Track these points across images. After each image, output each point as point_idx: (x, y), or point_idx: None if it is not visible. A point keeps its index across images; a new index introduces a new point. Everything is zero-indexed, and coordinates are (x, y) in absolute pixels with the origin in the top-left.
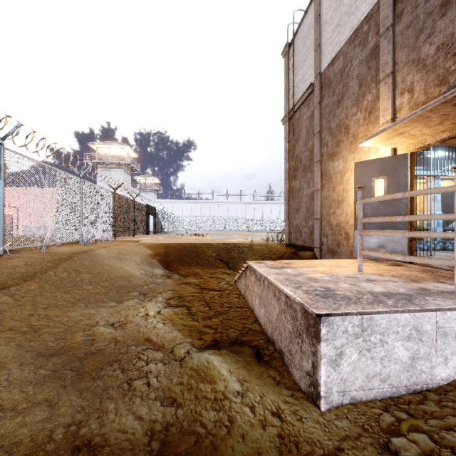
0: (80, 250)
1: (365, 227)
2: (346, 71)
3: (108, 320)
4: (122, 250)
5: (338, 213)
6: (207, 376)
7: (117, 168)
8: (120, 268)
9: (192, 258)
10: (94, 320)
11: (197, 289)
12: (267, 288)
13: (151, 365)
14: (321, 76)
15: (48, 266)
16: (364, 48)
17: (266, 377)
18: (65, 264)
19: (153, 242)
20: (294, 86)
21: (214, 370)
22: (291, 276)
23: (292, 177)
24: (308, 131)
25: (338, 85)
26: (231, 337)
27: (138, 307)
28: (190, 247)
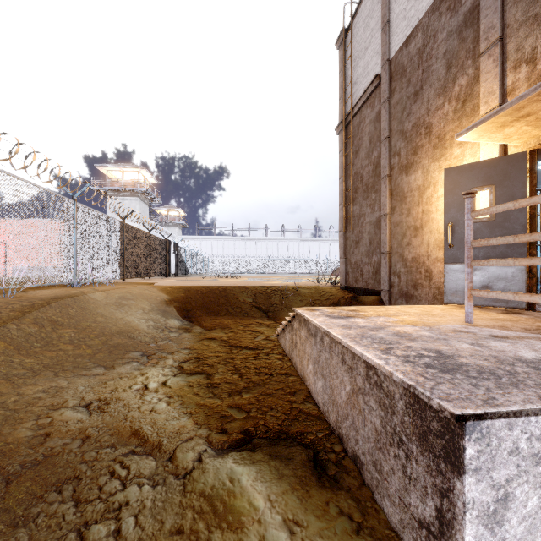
0: (66, 294)
1: (461, 260)
2: (427, 50)
3: (84, 397)
4: (126, 294)
5: (415, 243)
6: (229, 513)
7: (132, 196)
8: (120, 318)
9: (221, 305)
10: (60, 399)
11: (224, 347)
12: (328, 350)
13: (130, 488)
14: (391, 64)
15: (10, 315)
16: (455, 14)
17: (335, 515)
18: (38, 313)
19: (171, 285)
20: (353, 83)
21: (241, 498)
22: (366, 331)
23: (350, 200)
24: (371, 139)
25: (415, 72)
26: (271, 427)
27: (135, 375)
28: (218, 291)
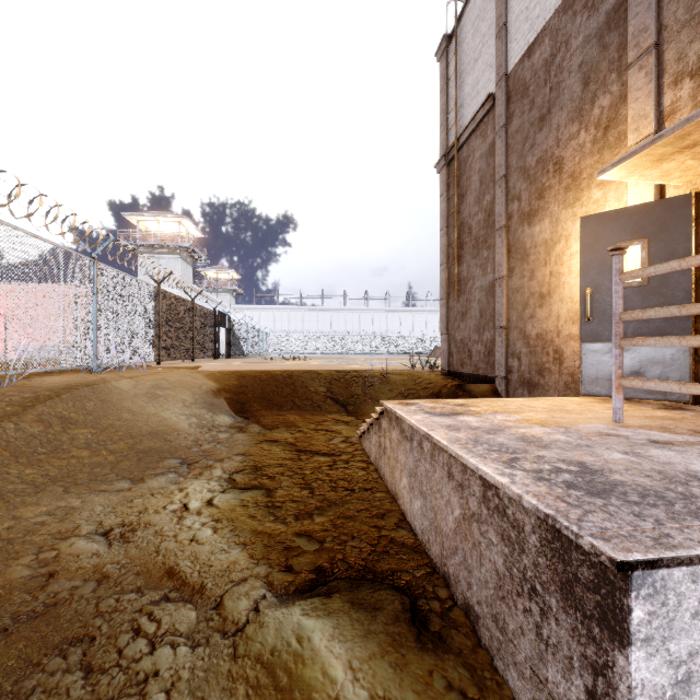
0: (82, 382)
1: (604, 337)
2: (557, 62)
3: (102, 521)
4: (161, 382)
5: (540, 316)
6: (295, 687)
7: (171, 254)
8: (153, 413)
9: (285, 396)
10: (70, 524)
11: (290, 452)
12: (430, 459)
13: (161, 651)
14: (508, 80)
15: (6, 410)
16: (594, 13)
17: (441, 690)
18: (43, 407)
19: (220, 369)
20: (458, 106)
21: (312, 665)
22: (481, 434)
23: (454, 259)
24: (483, 178)
25: (540, 90)
26: (353, 563)
27: (171, 491)
28: (282, 377)
